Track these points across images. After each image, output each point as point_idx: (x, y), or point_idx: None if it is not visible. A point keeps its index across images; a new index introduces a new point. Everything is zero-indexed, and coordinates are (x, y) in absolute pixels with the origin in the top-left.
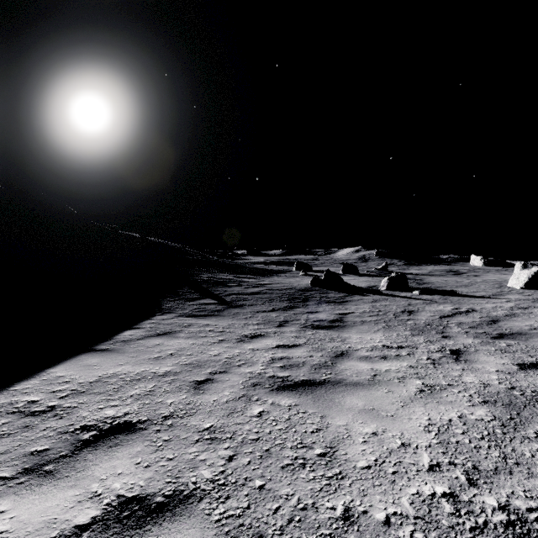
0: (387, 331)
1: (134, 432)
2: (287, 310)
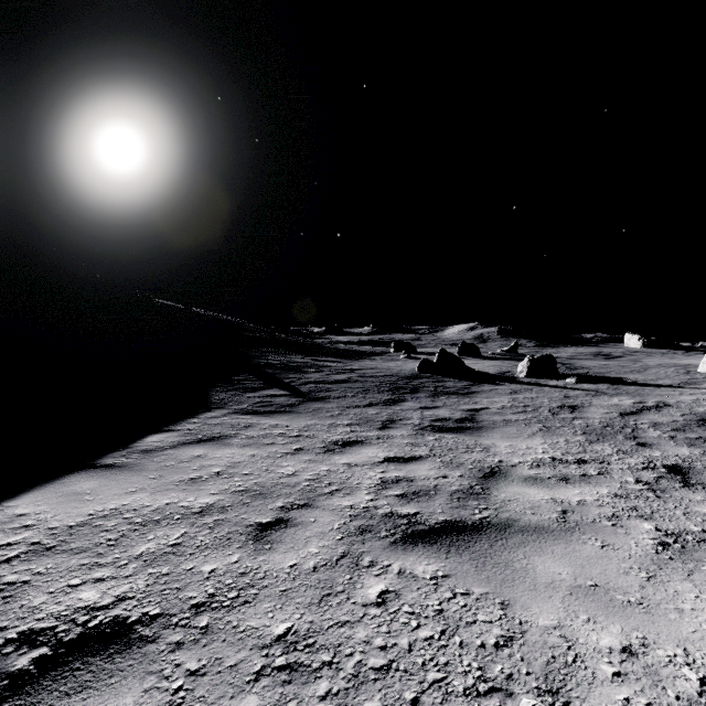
0: (549, 436)
1: (128, 649)
2: (390, 405)
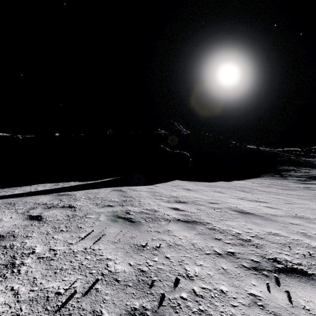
0: None
1: (255, 183)
2: (301, 180)
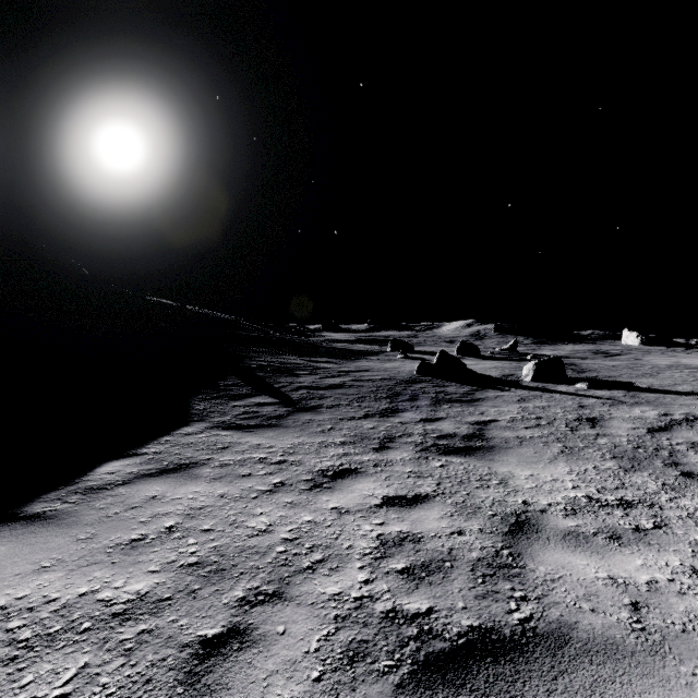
0: (573, 460)
1: None
2: (388, 416)
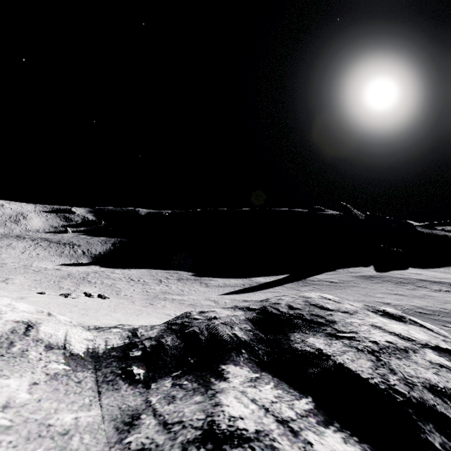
0: None
1: (450, 270)
2: None
